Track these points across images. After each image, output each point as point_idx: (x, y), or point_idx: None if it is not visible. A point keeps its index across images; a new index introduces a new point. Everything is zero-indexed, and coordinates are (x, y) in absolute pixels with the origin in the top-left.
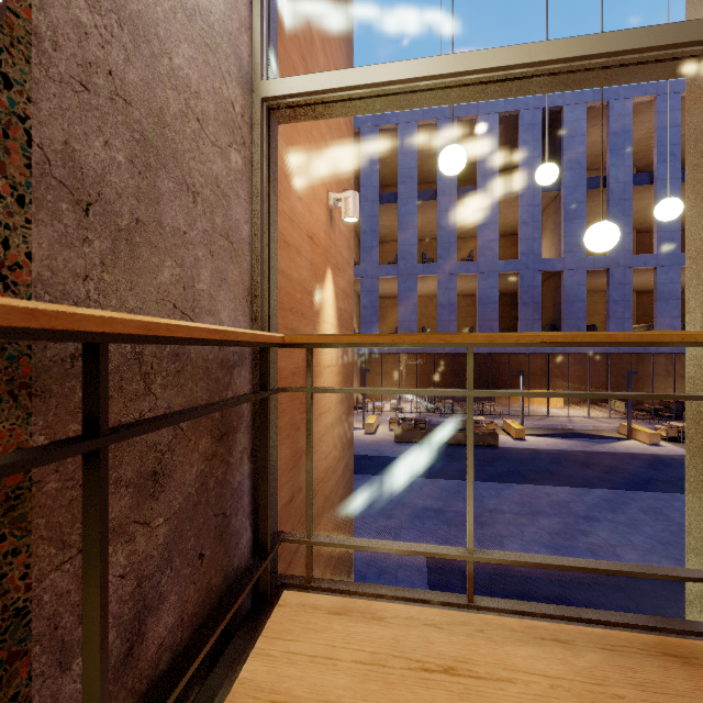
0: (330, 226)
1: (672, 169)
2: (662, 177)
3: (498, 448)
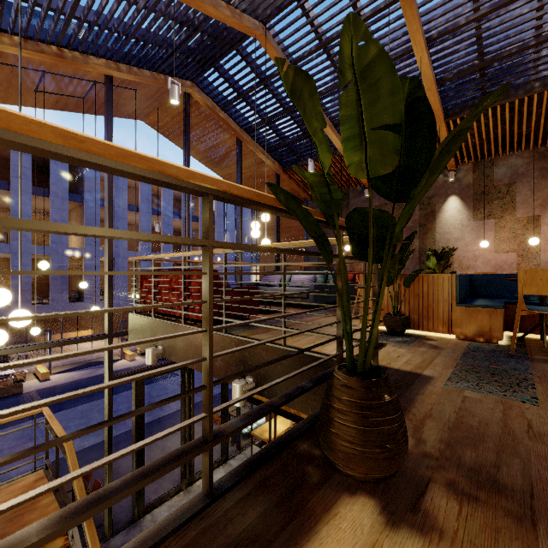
0: None
1: (148, 207)
2: (143, 210)
3: (22, 395)
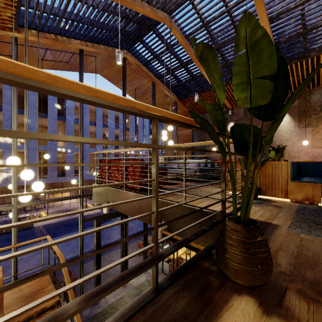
0: None
1: (100, 123)
2: (98, 125)
3: (33, 228)
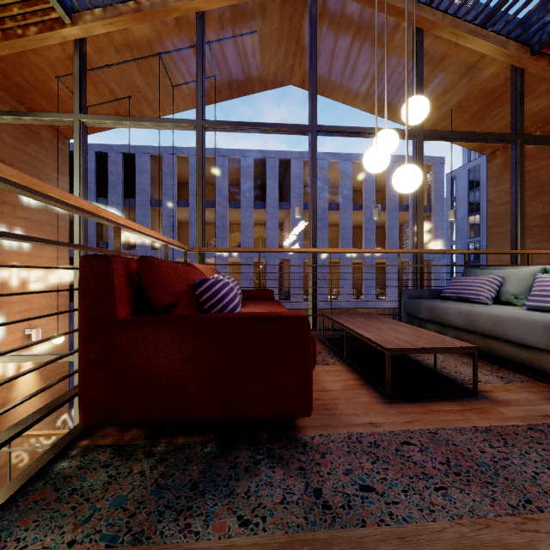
0: (27, 342)
1: (348, 203)
2: (343, 207)
3: None
